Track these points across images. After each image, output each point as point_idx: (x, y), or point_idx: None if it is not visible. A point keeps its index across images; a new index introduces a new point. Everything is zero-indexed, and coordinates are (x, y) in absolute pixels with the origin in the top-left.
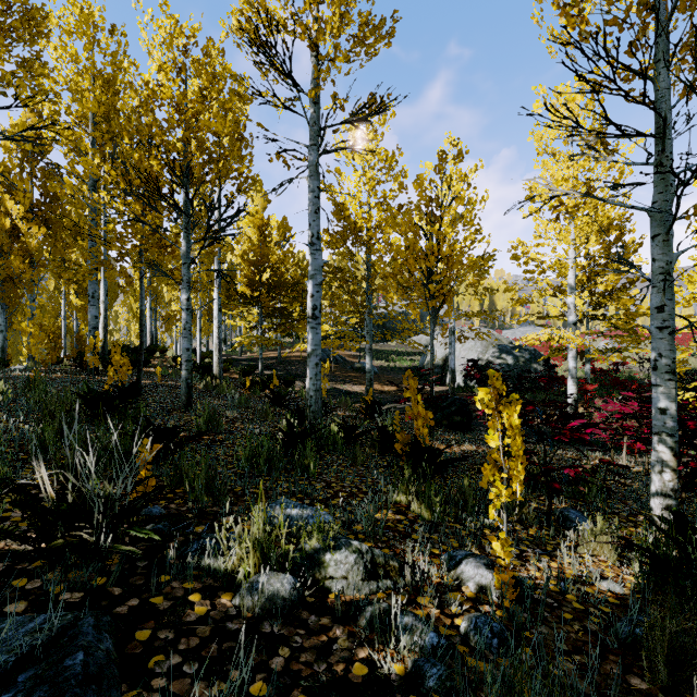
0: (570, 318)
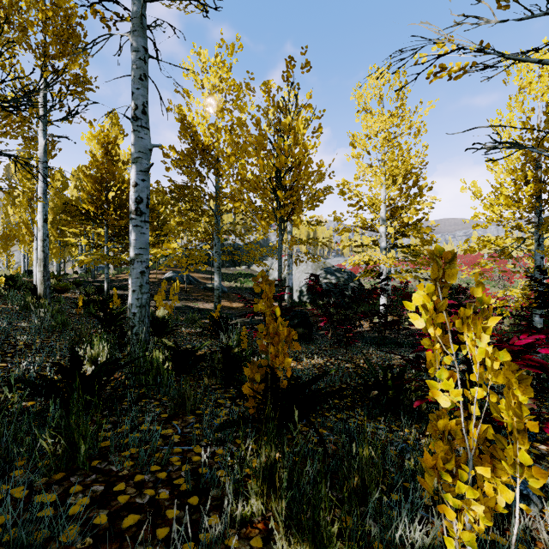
0: (382, 244)
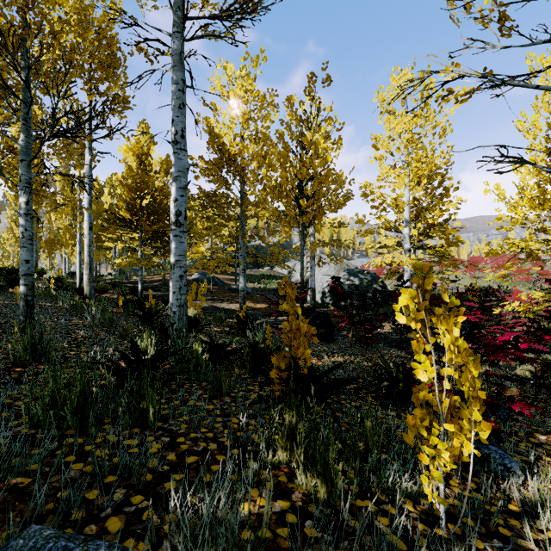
0: (405, 246)
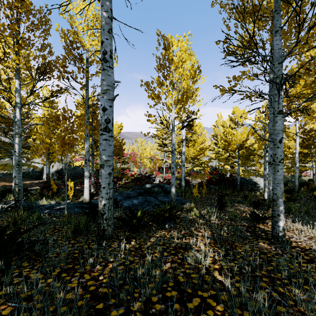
0: None
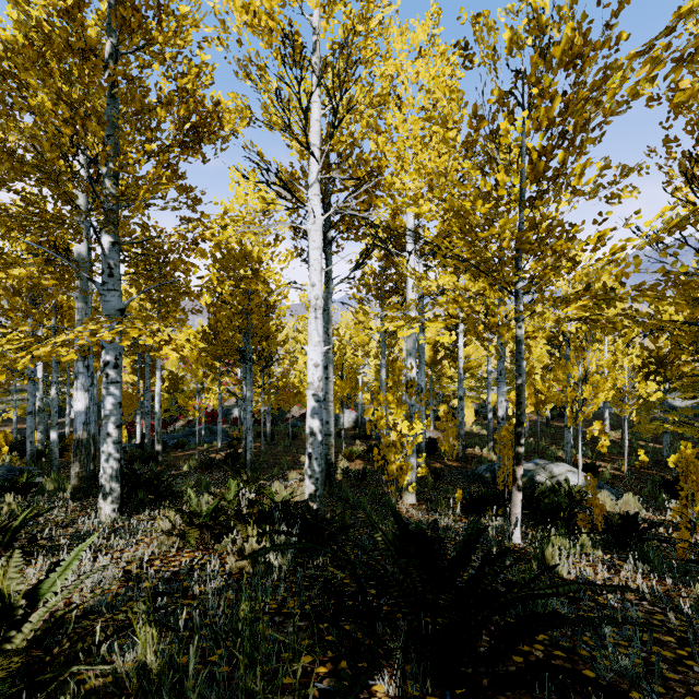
0: None
